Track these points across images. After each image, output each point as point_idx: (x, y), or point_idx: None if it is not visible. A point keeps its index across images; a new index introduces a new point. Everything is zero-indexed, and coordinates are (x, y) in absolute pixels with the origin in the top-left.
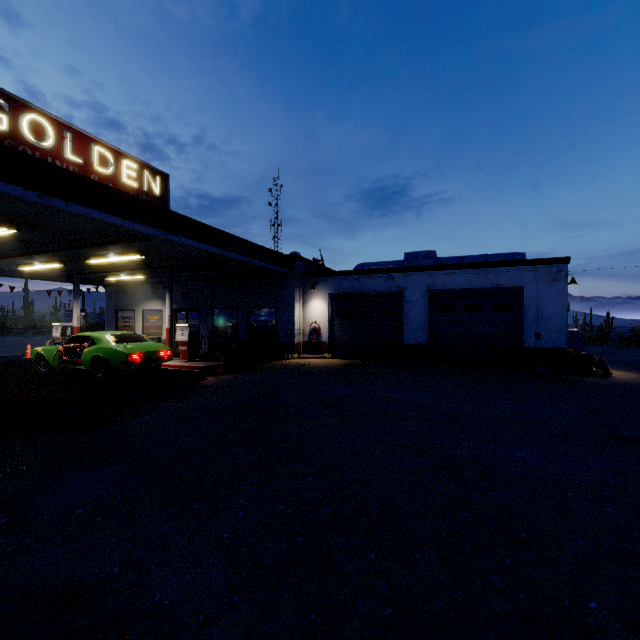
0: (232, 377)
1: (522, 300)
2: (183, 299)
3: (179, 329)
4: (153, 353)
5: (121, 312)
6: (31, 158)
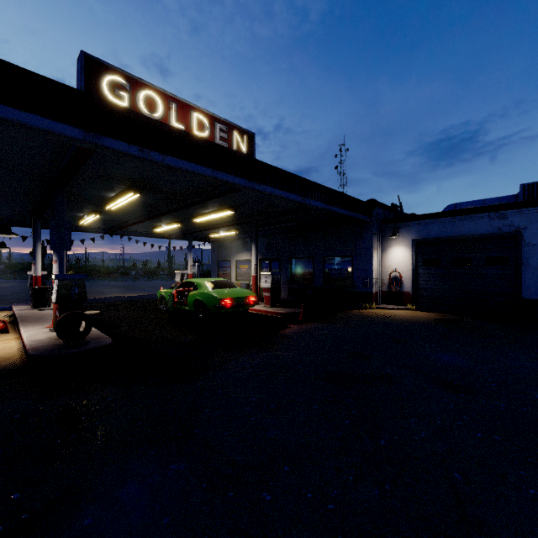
0: (312, 327)
1: None
2: (266, 250)
3: (263, 277)
4: (241, 299)
5: (221, 262)
6: (133, 114)
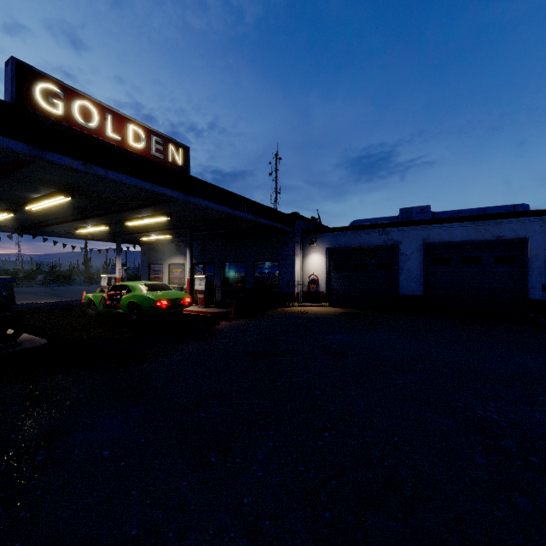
0: (242, 322)
1: (526, 252)
2: (200, 255)
3: (197, 280)
4: (176, 300)
5: (152, 266)
6: (77, 132)
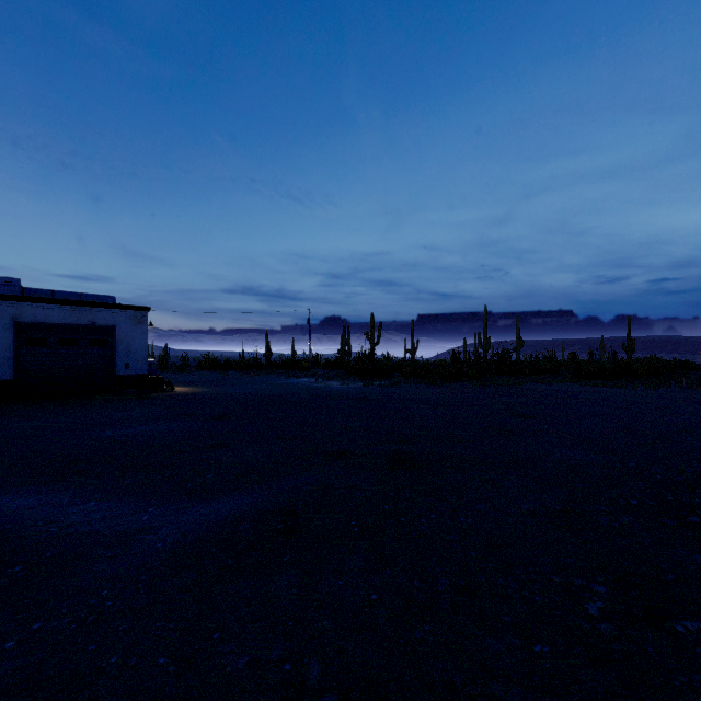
0: None
1: (115, 337)
2: None
3: None
4: None
5: None
6: None
